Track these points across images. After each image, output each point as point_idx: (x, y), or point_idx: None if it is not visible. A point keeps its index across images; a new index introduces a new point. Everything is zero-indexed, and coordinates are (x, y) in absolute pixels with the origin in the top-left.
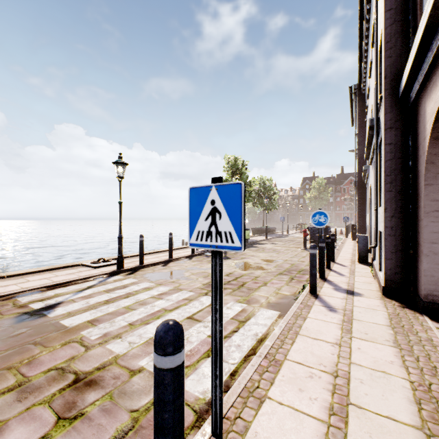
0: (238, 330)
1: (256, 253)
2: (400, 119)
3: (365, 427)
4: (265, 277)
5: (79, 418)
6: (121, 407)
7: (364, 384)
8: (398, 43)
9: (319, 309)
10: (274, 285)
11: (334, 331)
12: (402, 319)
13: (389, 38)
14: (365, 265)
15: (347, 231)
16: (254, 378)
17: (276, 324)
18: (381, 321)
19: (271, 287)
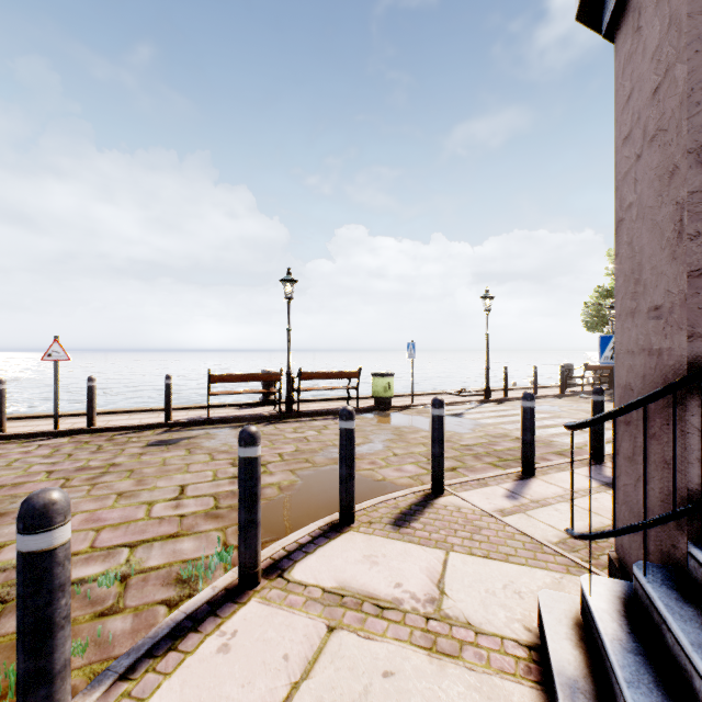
0: None
1: None
2: None
3: None
4: None
5: None
6: (553, 447)
7: None
8: None
9: None
10: None
11: None
12: None
13: None
14: None
15: None
16: None
17: None
18: None
19: None
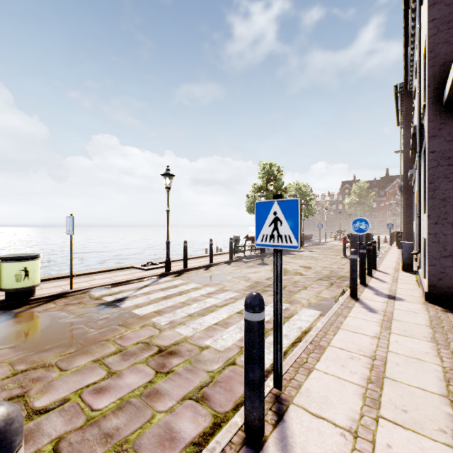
0: (283, 323)
1: (294, 260)
2: (444, 127)
3: (398, 392)
4: (305, 282)
5: (171, 373)
6: (199, 368)
7: (399, 366)
8: (441, 52)
9: (359, 310)
10: (313, 289)
11: (373, 328)
12: (443, 322)
13: (432, 48)
14: (409, 273)
15: (392, 239)
16: (302, 356)
17: (318, 320)
18: (421, 322)
19: (311, 290)
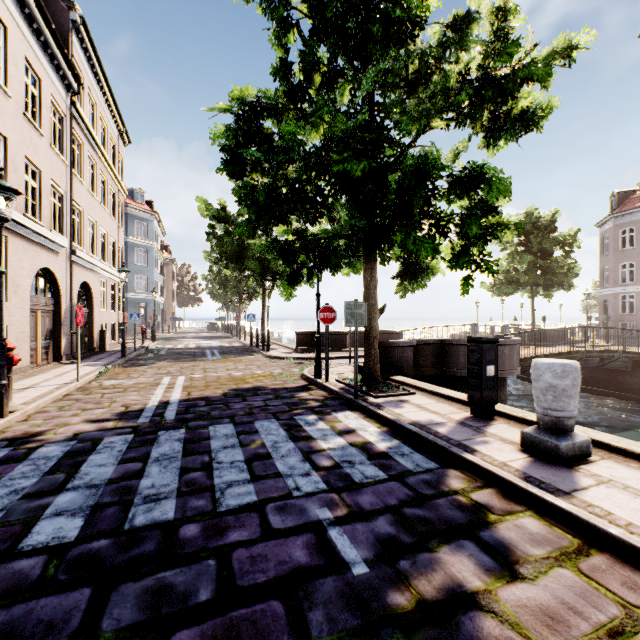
0: None
1: None
2: None
3: None
4: None
5: None
6: None
7: None
8: None
9: None
10: None
11: None
12: None
13: None
14: None
15: None
16: None
17: None
18: None
19: None
